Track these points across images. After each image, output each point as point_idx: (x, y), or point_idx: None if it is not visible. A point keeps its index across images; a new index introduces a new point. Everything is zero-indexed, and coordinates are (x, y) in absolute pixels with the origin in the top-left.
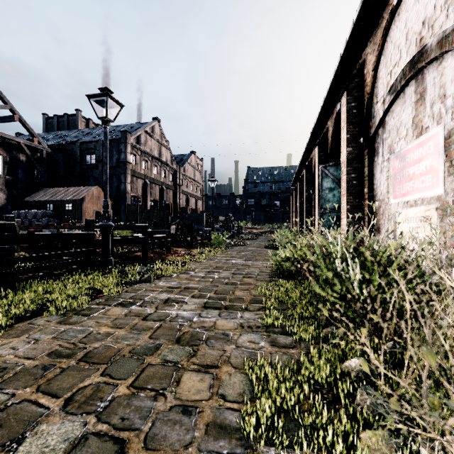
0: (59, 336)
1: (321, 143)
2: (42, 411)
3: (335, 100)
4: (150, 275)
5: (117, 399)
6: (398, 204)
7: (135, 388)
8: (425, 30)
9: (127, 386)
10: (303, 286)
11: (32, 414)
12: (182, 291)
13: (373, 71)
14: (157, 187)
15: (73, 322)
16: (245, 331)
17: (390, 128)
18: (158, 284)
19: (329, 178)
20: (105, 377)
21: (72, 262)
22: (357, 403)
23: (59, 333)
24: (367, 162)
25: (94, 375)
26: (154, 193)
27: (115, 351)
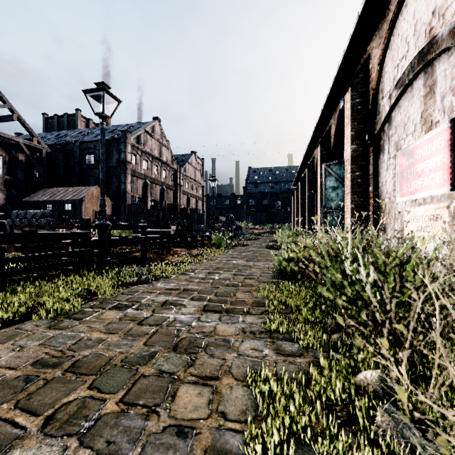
0: (47, 343)
1: (324, 142)
2: (17, 433)
3: (338, 97)
4: (147, 276)
5: (104, 417)
6: (405, 203)
7: (125, 404)
8: (435, 19)
9: (116, 401)
10: (308, 287)
11: (6, 436)
12: (181, 293)
13: (379, 65)
14: (158, 187)
15: (63, 327)
16: (247, 337)
17: (397, 124)
18: (156, 286)
19: (332, 177)
20: (92, 391)
21: (67, 262)
22: (378, 425)
23: (48, 339)
24: (372, 159)
25: (81, 388)
26: (154, 193)
27: (106, 360)
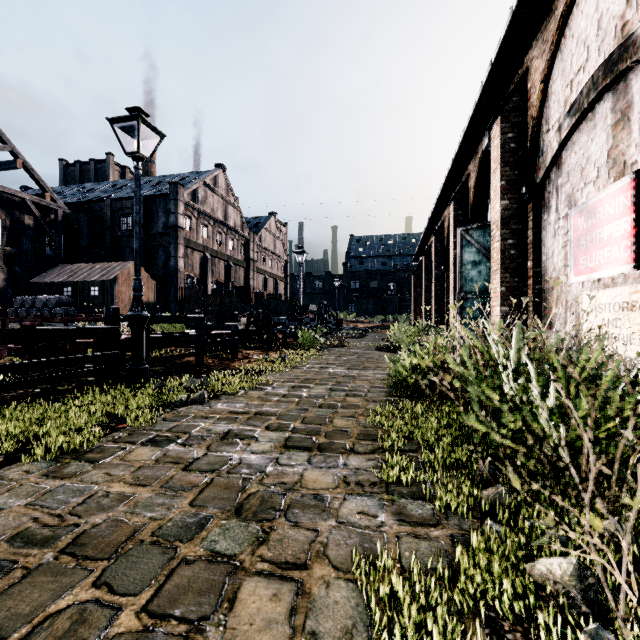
0: (39, 501)
1: (459, 197)
2: None
3: (480, 132)
4: (202, 393)
5: None
6: (583, 284)
7: (151, 615)
8: (631, 10)
9: (136, 610)
10: (440, 410)
11: None
12: (251, 419)
13: (542, 83)
14: (222, 263)
15: (68, 474)
16: (351, 492)
17: (569, 169)
18: (215, 407)
19: (472, 247)
20: (99, 590)
21: (84, 372)
22: None
23: (41, 496)
24: (532, 221)
25: (81, 585)
26: (217, 271)
27: (127, 532)
